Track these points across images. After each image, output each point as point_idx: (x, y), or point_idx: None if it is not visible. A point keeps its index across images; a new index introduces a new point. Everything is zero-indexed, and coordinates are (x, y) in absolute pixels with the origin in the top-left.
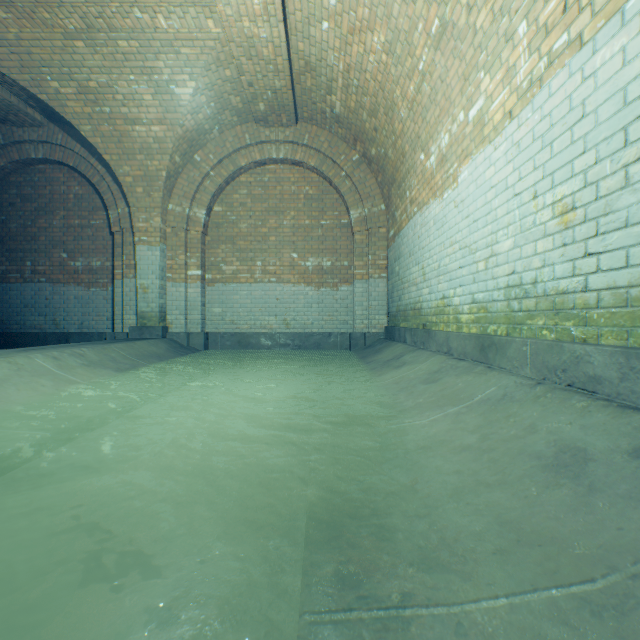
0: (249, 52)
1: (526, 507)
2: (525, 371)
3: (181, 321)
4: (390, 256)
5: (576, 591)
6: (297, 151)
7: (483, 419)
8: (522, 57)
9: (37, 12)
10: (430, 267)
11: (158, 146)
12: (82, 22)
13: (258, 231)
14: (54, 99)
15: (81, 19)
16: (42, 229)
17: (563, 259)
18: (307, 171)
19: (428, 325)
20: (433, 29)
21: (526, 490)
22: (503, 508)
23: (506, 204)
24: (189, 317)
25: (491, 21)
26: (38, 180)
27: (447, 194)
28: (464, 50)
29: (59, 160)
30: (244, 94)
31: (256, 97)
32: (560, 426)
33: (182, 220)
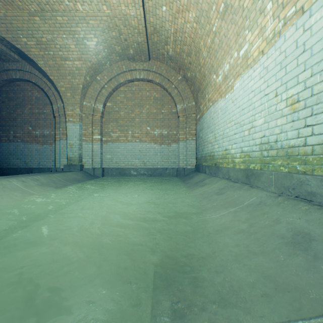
0: (125, 23)
1: (278, 267)
2: (271, 189)
3: (90, 162)
4: (197, 128)
5: (314, 322)
6: (149, 74)
7: (249, 215)
8: (269, 21)
9: (14, 1)
10: (218, 134)
11: (78, 72)
12: (38, 7)
13: (129, 116)
14: (24, 47)
15: (37, 5)
16: (19, 115)
17: (292, 128)
18: (155, 85)
19: (217, 164)
20: (221, 9)
21: (277, 257)
22: (265, 267)
23: (260, 100)
24: (94, 160)
25: (252, 3)
26: (17, 89)
27: (228, 96)
28: (237, 19)
29: (27, 79)
30: (122, 45)
31: (128, 46)
32: (294, 220)
33: (90, 110)
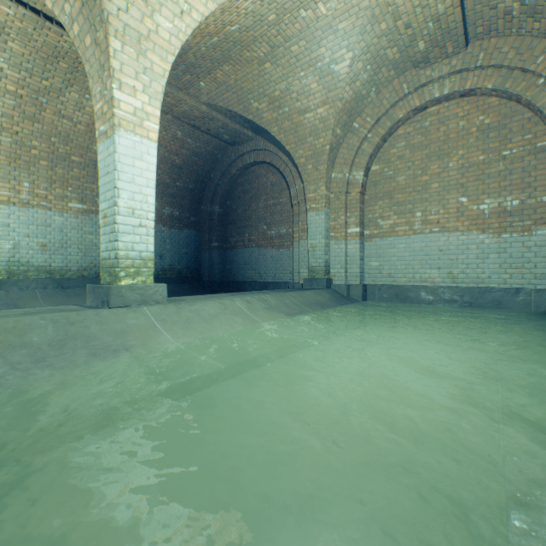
0: None
1: None
2: None
3: (341, 274)
4: None
5: None
6: (466, 79)
7: None
8: None
9: (242, 55)
10: None
11: (322, 125)
12: (267, 47)
13: (417, 181)
14: (255, 116)
15: (266, 44)
16: (253, 211)
17: None
18: (480, 98)
19: None
20: None
21: None
22: None
23: None
24: (348, 270)
25: None
26: (251, 178)
27: None
28: None
29: (261, 160)
30: (400, 41)
31: (414, 38)
32: None
33: (342, 185)
